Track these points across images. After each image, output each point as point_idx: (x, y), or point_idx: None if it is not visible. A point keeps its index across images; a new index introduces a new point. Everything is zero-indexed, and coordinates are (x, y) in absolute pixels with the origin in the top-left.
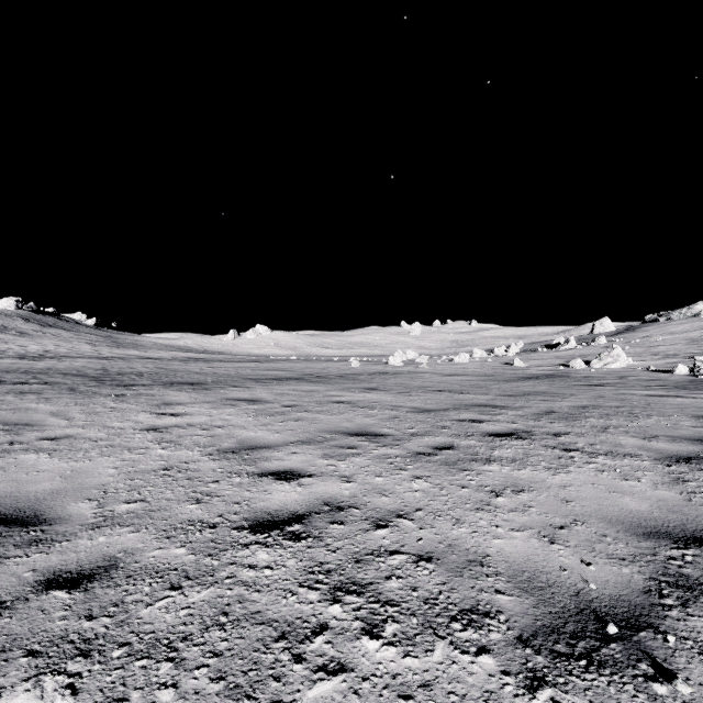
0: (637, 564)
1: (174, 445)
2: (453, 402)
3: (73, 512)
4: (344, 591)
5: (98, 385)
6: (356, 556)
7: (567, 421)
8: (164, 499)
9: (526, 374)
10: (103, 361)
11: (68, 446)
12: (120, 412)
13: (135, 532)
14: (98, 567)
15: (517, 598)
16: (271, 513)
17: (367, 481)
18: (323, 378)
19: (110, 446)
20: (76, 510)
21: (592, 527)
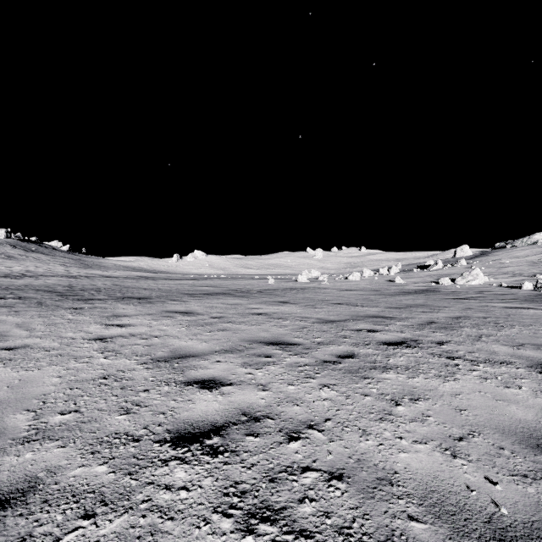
0: (540, 481)
1: (115, 354)
2: (350, 314)
3: (8, 424)
4: (258, 518)
5: (62, 299)
6: (270, 474)
7: (446, 330)
8: (96, 409)
9: (406, 289)
10: (71, 279)
11: (23, 355)
12: (75, 323)
13: (62, 446)
14: (16, 490)
15: (431, 526)
16: (193, 424)
17: (281, 390)
18: (245, 293)
19: (59, 355)
20: (12, 422)
21: (489, 439)
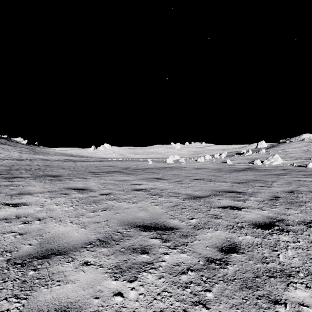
0: None
1: None
2: (210, 189)
3: None
4: None
5: None
6: None
7: (296, 206)
8: None
9: (235, 167)
10: (17, 162)
11: None
12: None
13: None
14: None
15: None
16: None
17: None
18: (132, 171)
19: None
20: None
21: None
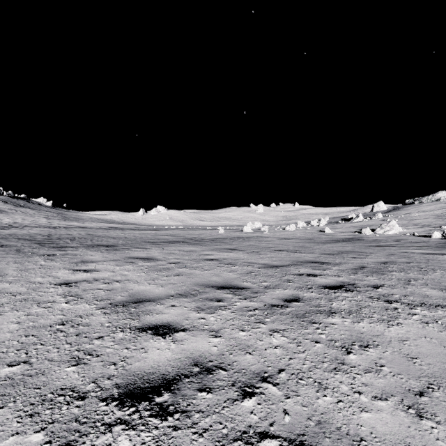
0: None
1: (76, 298)
2: (291, 259)
3: None
4: None
5: (39, 247)
6: (224, 442)
7: (377, 274)
8: (47, 359)
9: (335, 238)
10: (51, 230)
11: None
12: (45, 269)
13: (0, 407)
14: None
15: None
16: (143, 377)
17: (232, 336)
18: (199, 241)
19: (24, 300)
20: None
21: None
